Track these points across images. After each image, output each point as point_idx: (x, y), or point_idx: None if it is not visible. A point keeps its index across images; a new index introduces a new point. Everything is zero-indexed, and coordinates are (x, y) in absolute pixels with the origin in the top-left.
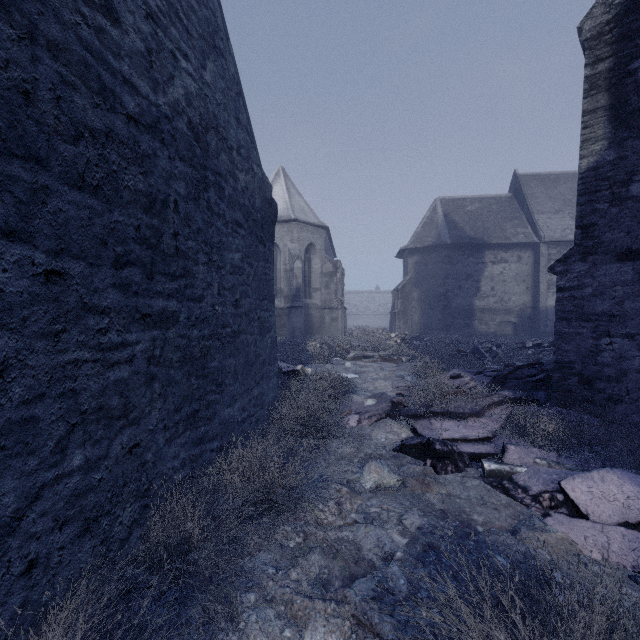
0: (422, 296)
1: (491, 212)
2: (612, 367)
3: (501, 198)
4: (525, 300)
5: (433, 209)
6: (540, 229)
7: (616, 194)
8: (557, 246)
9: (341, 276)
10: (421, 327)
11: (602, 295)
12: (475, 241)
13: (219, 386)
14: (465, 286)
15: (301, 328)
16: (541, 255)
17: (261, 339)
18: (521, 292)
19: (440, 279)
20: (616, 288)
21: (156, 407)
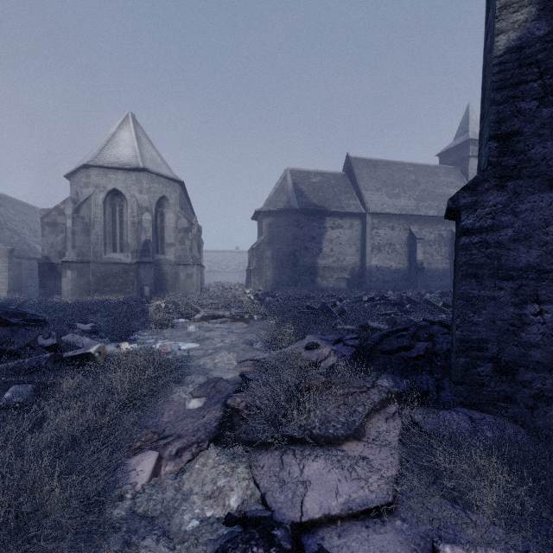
0: (274, 255)
1: (330, 185)
2: (543, 348)
3: (337, 175)
4: (355, 260)
5: (284, 178)
6: (366, 202)
7: (549, 86)
8: (378, 217)
9: (197, 232)
10: (274, 283)
11: (528, 240)
12: (318, 208)
13: None
14: (310, 247)
15: (150, 285)
16: (367, 223)
17: None
18: (353, 253)
19: (290, 240)
20: (549, 229)
21: None
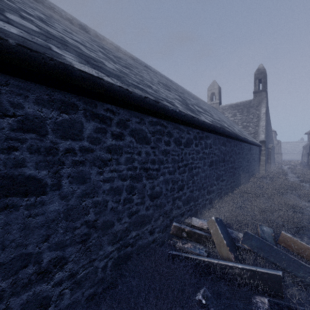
0: None
1: None
2: None
3: None
4: None
5: None
6: None
7: None
8: None
9: (280, 144)
10: None
11: None
12: None
13: (273, 162)
14: None
15: None
16: None
17: (274, 159)
18: None
19: None
20: None
21: (272, 162)
